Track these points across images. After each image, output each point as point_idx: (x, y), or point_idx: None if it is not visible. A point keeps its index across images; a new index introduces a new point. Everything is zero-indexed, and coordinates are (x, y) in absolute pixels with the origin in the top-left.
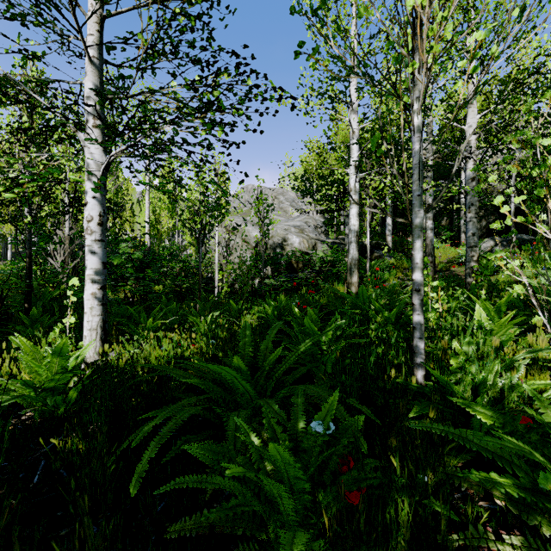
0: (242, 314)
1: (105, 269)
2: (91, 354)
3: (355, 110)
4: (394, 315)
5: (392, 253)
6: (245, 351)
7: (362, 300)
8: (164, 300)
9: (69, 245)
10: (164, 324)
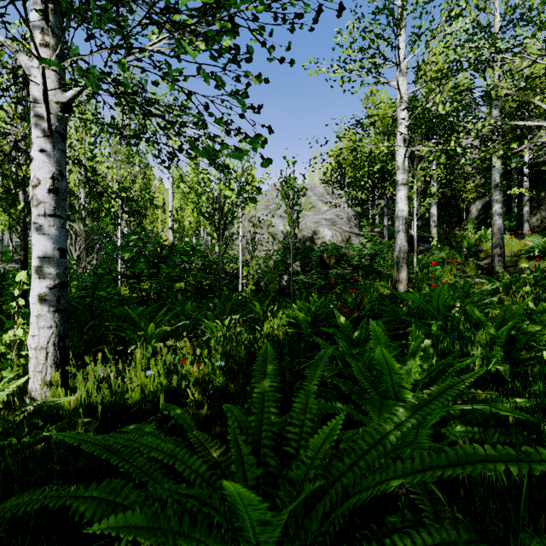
0: (267, 318)
1: (63, 258)
2: (38, 384)
3: (404, 71)
4: (505, 332)
5: (440, 246)
6: (263, 412)
7: (436, 304)
8: (180, 300)
9: (84, 239)
10: (171, 330)
